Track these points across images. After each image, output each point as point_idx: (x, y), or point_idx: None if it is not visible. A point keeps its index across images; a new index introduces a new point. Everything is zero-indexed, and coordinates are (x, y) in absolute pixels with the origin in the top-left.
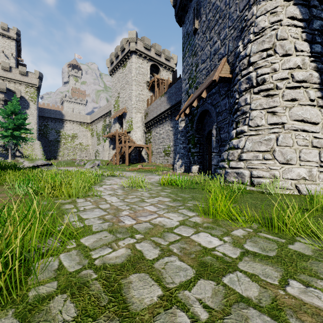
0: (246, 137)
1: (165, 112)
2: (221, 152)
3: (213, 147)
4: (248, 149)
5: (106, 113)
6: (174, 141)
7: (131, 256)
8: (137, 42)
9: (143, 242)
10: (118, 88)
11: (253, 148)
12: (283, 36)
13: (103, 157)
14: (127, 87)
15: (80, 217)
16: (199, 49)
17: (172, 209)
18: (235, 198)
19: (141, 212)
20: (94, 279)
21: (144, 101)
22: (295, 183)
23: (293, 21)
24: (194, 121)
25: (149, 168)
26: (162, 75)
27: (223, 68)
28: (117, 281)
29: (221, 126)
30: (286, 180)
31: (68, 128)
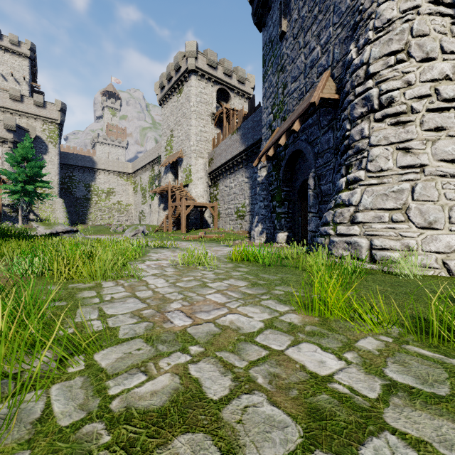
0: (363, 188)
1: (238, 156)
2: (322, 211)
3: (310, 204)
4: (366, 206)
5: (154, 159)
6: (251, 198)
7: (180, 392)
8: (197, 57)
9: (202, 361)
10: (172, 123)
11: (374, 205)
12: (422, 30)
13: (150, 221)
14: (184, 122)
15: (102, 313)
16: (287, 61)
17: (251, 299)
18: (349, 281)
19: (200, 304)
20: (102, 447)
21: (207, 141)
22: (443, 258)
23: (438, 7)
24: (280, 168)
25: (215, 236)
26: (234, 105)
27: (325, 86)
28: (149, 452)
29: (322, 173)
30: (428, 254)
31: (102, 180)
